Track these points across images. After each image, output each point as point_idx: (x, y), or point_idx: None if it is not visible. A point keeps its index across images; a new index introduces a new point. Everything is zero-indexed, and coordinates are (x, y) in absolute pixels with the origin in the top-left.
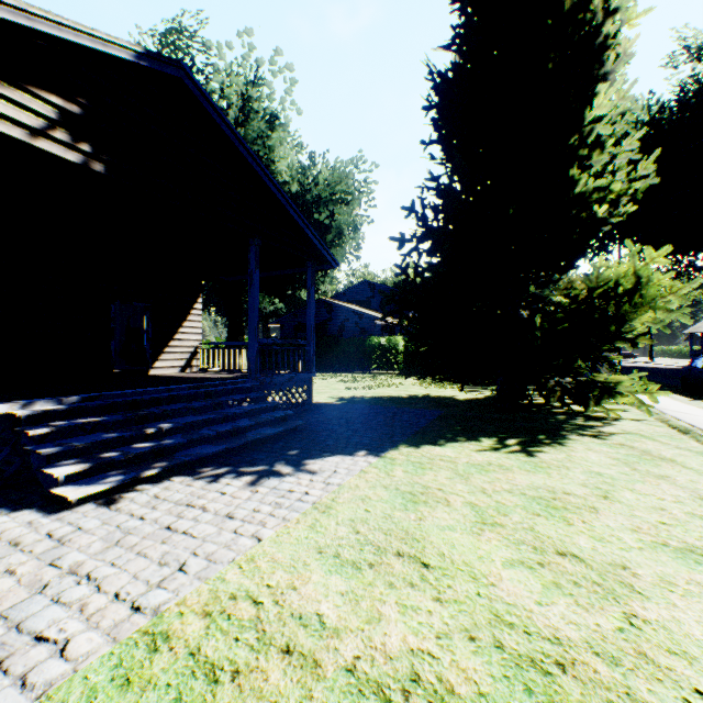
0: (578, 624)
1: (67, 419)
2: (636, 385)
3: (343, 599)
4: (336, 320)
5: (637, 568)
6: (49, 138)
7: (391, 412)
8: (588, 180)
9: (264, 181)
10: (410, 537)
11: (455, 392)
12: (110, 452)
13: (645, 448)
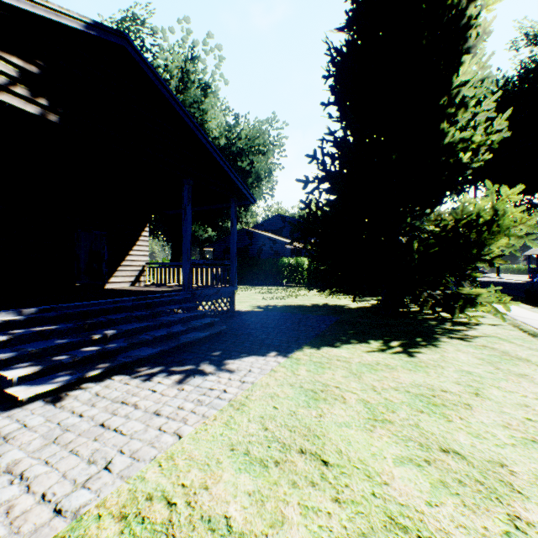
0: (467, 527)
1: (27, 327)
2: (493, 296)
3: (250, 499)
4: (256, 245)
5: (513, 465)
6: (11, 93)
7: (297, 318)
8: (455, 133)
9: (194, 133)
10: (311, 434)
11: (348, 302)
12: (61, 355)
13: (504, 349)
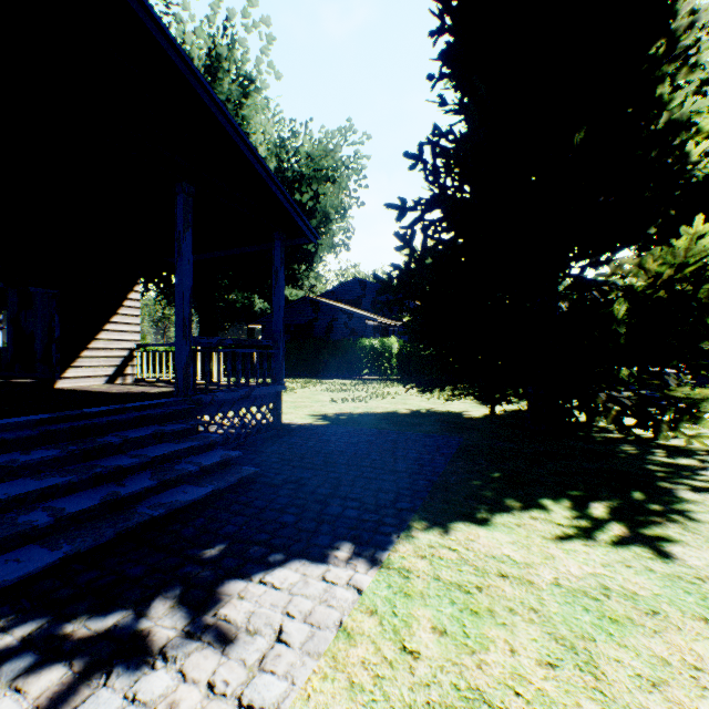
0: None
1: None
2: None
3: None
4: (323, 320)
5: None
6: None
7: (390, 441)
8: (674, 109)
9: (193, 89)
10: None
11: (465, 406)
12: None
13: None
